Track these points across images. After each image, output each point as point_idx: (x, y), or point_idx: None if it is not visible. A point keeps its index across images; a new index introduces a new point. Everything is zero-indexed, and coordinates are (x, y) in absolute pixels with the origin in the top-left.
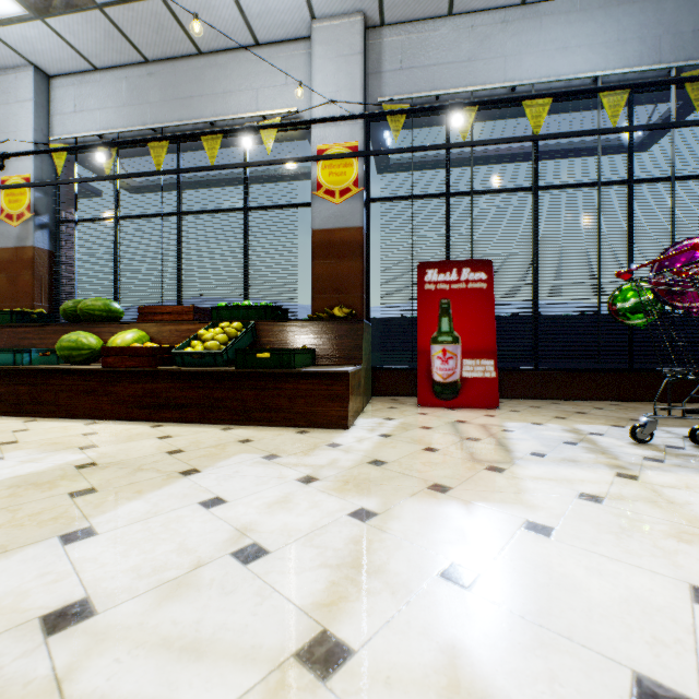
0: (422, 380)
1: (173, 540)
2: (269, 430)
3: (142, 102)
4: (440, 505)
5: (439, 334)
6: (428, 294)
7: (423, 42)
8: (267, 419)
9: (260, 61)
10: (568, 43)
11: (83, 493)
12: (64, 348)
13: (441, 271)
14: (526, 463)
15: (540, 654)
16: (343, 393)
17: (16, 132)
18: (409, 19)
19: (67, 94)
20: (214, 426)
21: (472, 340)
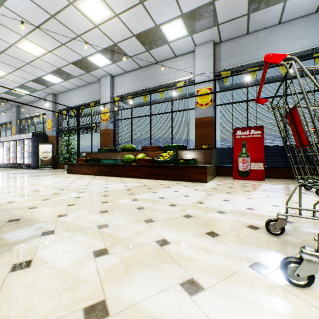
0: (234, 170)
1: (171, 194)
2: (183, 182)
3: (139, 80)
4: (227, 194)
5: (241, 154)
6: (237, 139)
7: (236, 45)
8: (182, 179)
9: (177, 62)
10: (300, 35)
11: (149, 188)
12: (126, 159)
13: (242, 131)
14: (258, 191)
15: (234, 205)
16: (205, 172)
17: (105, 95)
18: (231, 38)
19: (118, 81)
20: (168, 180)
21: (254, 156)
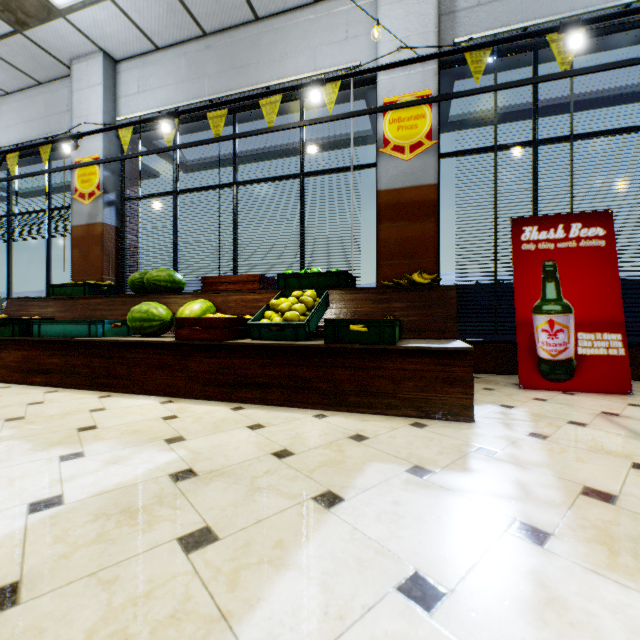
0: (523, 357)
1: None
2: (373, 420)
3: (200, 75)
4: None
5: (543, 303)
6: (526, 255)
7: None
8: (364, 405)
9: (318, 19)
10: None
11: (198, 540)
12: (136, 320)
13: (543, 228)
14: None
15: None
16: (465, 376)
17: (88, 116)
18: None
19: (131, 76)
20: (302, 411)
21: (588, 309)
